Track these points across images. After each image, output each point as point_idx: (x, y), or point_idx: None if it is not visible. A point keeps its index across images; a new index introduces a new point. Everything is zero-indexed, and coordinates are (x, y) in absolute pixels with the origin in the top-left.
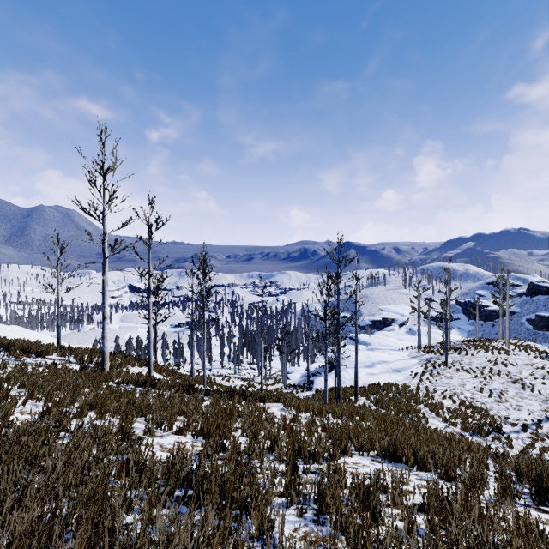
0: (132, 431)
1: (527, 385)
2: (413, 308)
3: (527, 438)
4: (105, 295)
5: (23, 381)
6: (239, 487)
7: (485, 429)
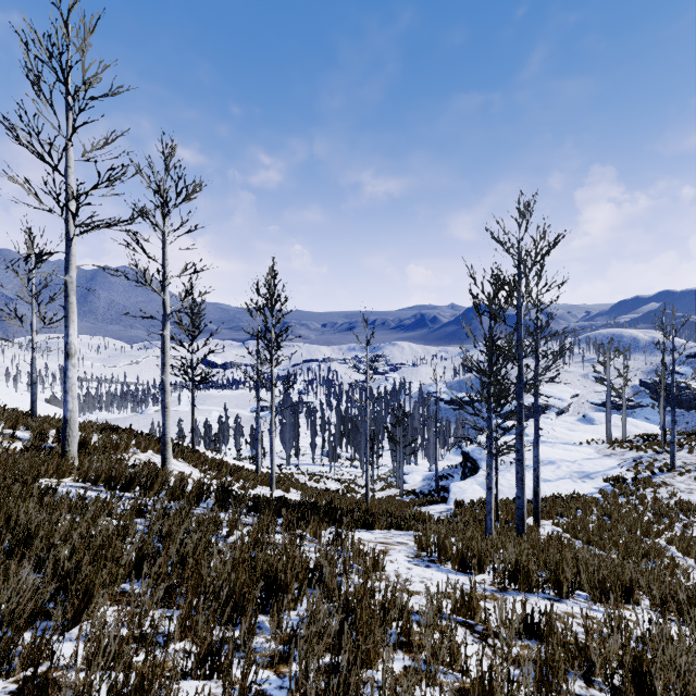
0: None
1: None
2: (598, 381)
3: None
4: (70, 312)
5: None
6: None
7: None
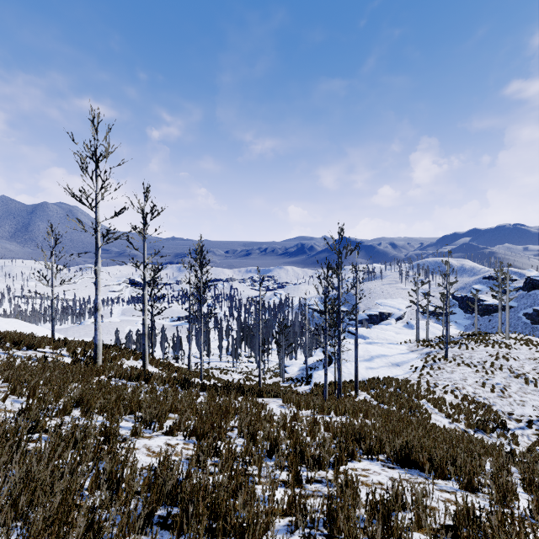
0: (118, 431)
1: (531, 380)
2: (411, 302)
3: (533, 435)
4: (98, 286)
5: (9, 375)
6: (233, 508)
7: (489, 425)
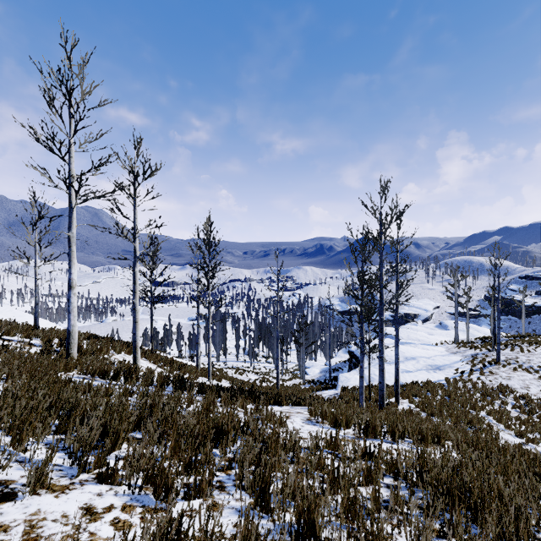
0: (10, 471)
1: None
2: (448, 298)
3: None
4: (72, 257)
5: None
6: None
7: None
